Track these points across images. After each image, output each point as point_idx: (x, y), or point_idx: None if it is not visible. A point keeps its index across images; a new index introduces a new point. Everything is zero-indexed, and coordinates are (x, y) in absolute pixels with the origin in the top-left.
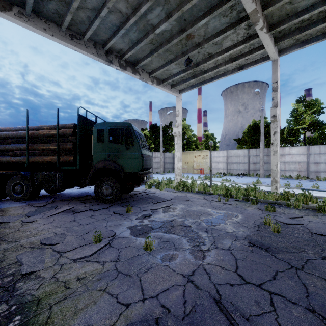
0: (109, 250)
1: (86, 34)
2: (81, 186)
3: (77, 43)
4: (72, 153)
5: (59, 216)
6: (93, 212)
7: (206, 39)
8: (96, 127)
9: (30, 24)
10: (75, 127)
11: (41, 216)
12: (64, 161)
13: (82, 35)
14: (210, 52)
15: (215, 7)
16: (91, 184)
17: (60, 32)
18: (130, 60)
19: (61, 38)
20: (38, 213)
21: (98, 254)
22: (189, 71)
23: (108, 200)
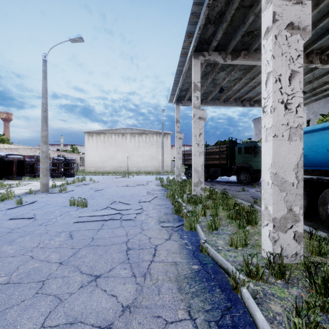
0: (247, 192)
1: (231, 99)
2: (228, 176)
3: (226, 103)
4: (225, 159)
5: (223, 186)
6: (237, 186)
7: (315, 78)
8: (237, 146)
9: (208, 105)
10: (226, 147)
11: (216, 185)
12: (222, 163)
13: (229, 98)
14: (324, 81)
15: (314, 68)
16: (235, 175)
17: (219, 102)
18: (257, 99)
19: (219, 105)
20: (214, 184)
21: (244, 192)
22: (307, 94)
23: (244, 183)
